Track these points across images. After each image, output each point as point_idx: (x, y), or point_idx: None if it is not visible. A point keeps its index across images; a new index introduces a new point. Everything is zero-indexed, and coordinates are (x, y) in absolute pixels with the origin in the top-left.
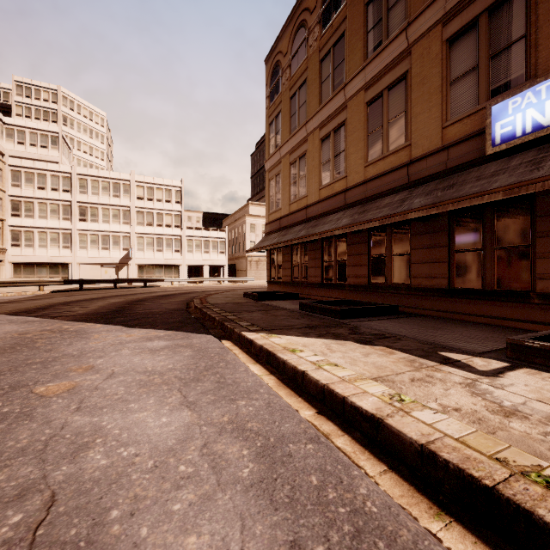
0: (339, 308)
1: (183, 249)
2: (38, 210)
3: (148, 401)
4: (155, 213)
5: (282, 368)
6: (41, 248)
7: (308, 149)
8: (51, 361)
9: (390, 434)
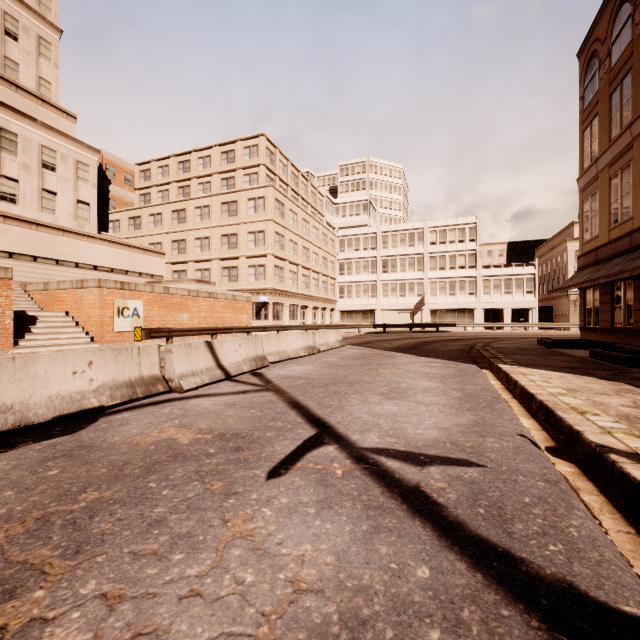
0: (624, 356)
1: (478, 291)
2: (354, 268)
3: (424, 379)
4: (447, 256)
5: (510, 382)
6: (357, 298)
7: (634, 157)
8: (380, 364)
9: (535, 400)
